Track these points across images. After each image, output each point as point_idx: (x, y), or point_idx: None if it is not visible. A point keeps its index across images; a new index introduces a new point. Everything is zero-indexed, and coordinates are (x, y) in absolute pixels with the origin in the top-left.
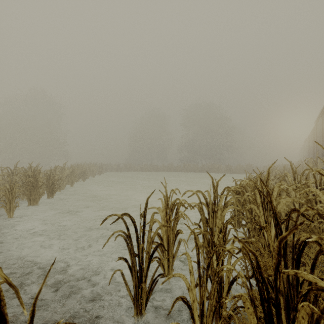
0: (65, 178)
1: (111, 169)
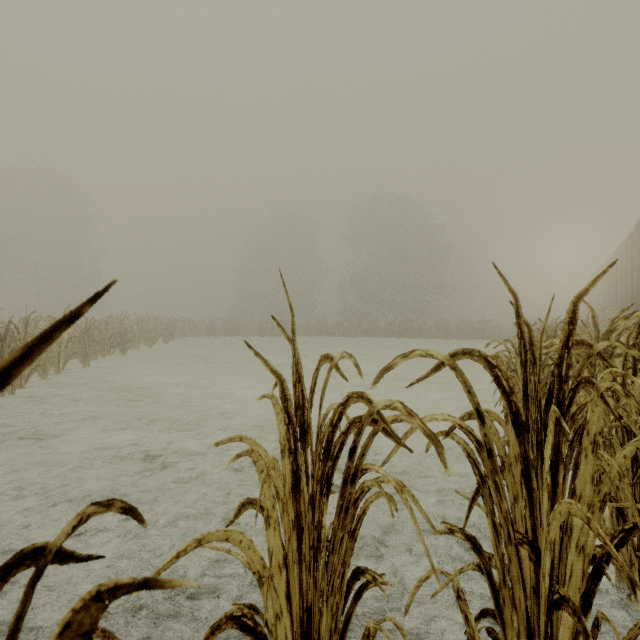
0: (64, 347)
1: (194, 331)
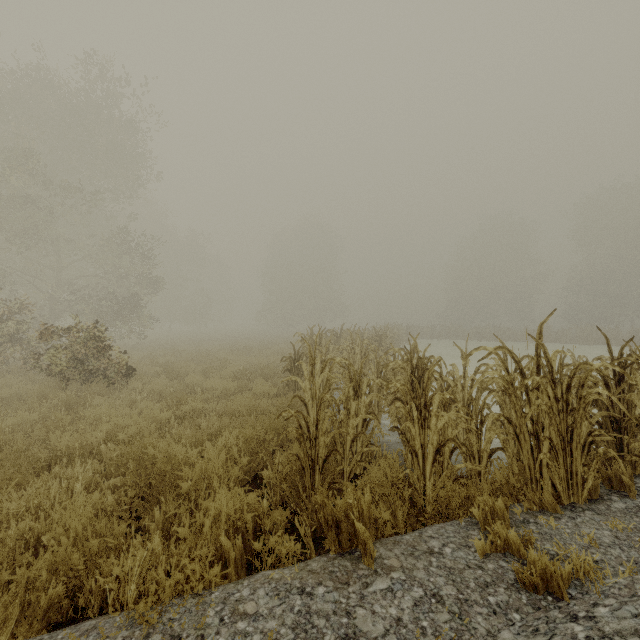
0: None
1: (420, 334)
